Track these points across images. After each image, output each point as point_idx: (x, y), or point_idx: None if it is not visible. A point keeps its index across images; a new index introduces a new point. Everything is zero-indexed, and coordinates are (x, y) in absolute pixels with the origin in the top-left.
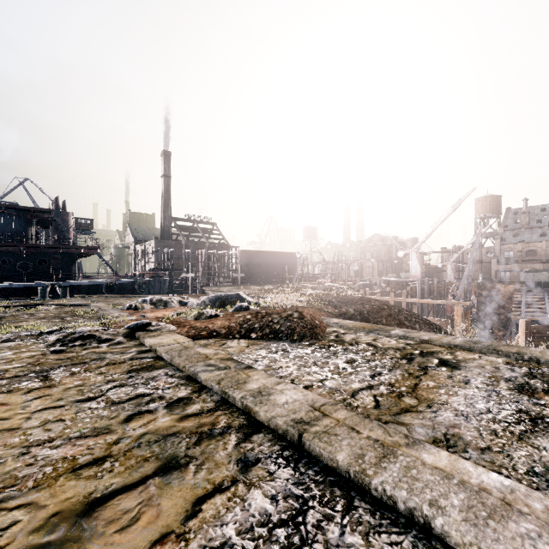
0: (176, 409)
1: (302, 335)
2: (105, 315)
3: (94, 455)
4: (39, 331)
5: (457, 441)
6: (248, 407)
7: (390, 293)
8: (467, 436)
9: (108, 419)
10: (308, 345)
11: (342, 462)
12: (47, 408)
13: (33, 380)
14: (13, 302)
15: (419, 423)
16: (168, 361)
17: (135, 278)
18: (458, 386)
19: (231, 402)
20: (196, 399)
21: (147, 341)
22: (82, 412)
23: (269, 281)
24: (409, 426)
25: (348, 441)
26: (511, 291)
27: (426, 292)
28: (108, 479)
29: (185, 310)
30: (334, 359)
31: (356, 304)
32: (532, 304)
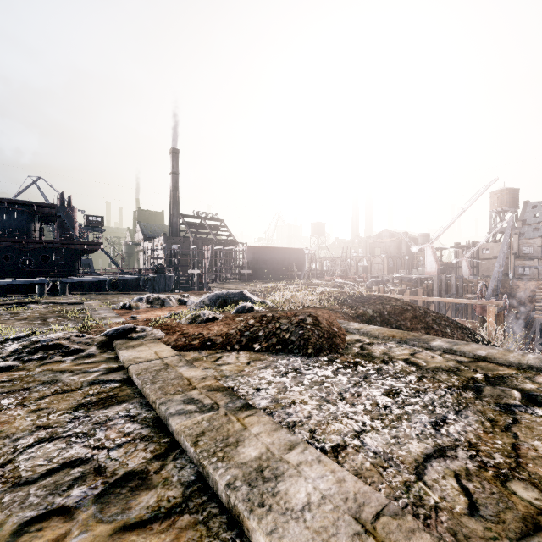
0: (112, 505)
1: (318, 348)
2: (92, 315)
3: None
4: (5, 337)
5: None
6: (237, 511)
7: (405, 291)
8: None
9: None
10: (327, 362)
11: None
12: None
13: None
14: (8, 299)
15: None
16: (138, 388)
17: (141, 274)
18: None
19: (210, 488)
20: (155, 476)
21: (121, 355)
22: None
23: (277, 278)
24: None
25: None
26: (532, 288)
27: (444, 289)
28: None
29: (181, 311)
30: (368, 389)
31: (375, 304)
32: None
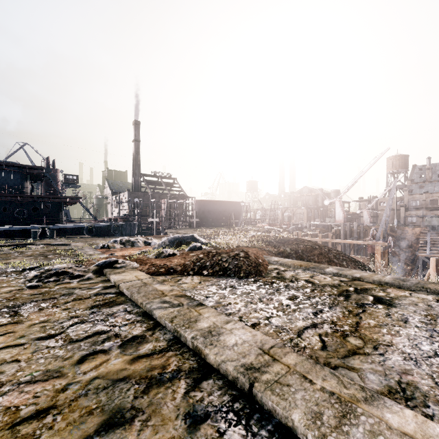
0: (129, 349)
1: (248, 273)
2: (81, 253)
3: (39, 405)
4: (23, 268)
5: (414, 391)
6: (198, 348)
7: (318, 235)
8: (422, 385)
9: (62, 360)
10: (253, 281)
11: (298, 423)
12: (7, 347)
13: (4, 315)
14: (9, 242)
15: (369, 368)
16: (128, 297)
17: (111, 222)
18: (398, 325)
19: (182, 341)
20: (150, 337)
21: (112, 278)
22: (39, 351)
23: (219, 225)
24: (360, 372)
25: (302, 394)
26: (417, 233)
27: (348, 233)
28: (46, 438)
29: (148, 250)
30: (278, 296)
31: (292, 245)
32: (435, 243)
